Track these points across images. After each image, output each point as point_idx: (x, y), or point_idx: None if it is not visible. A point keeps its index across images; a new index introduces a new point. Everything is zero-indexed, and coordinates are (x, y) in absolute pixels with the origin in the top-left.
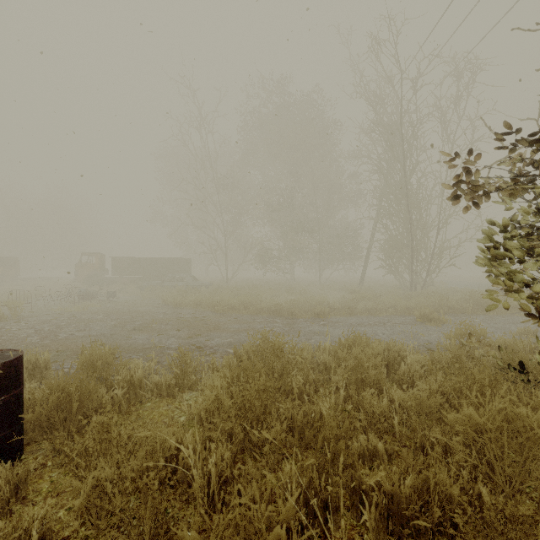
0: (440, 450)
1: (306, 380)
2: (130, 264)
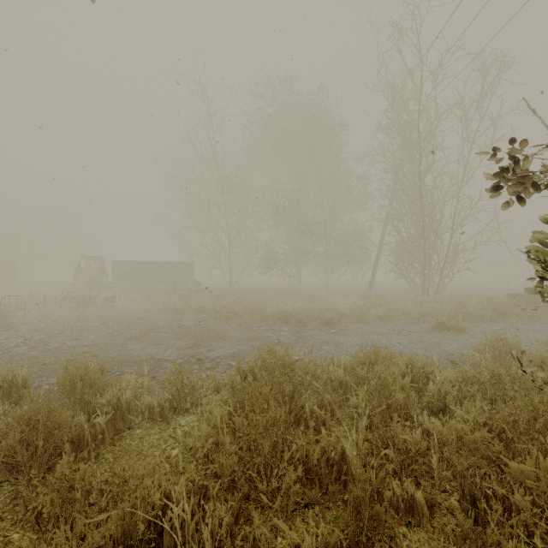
0: (501, 508)
1: (321, 403)
2: (131, 268)
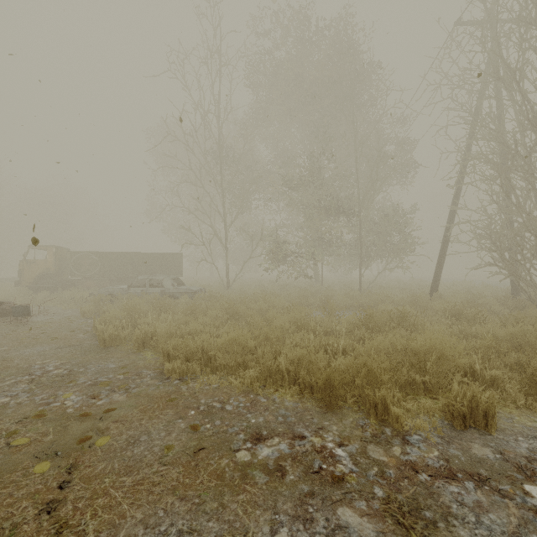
0: None
1: None
2: (97, 261)
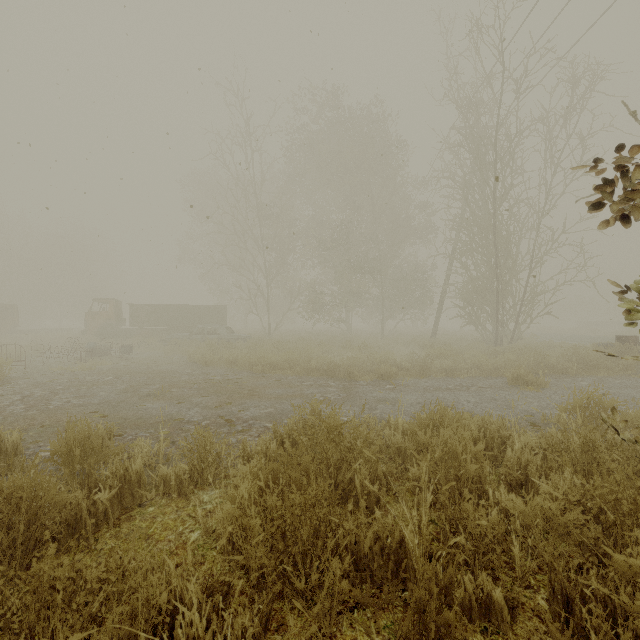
0: (604, 613)
1: (374, 475)
2: (152, 313)
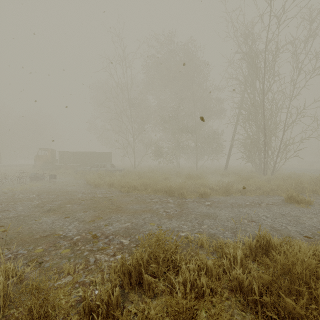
0: None
1: None
2: (71, 156)
